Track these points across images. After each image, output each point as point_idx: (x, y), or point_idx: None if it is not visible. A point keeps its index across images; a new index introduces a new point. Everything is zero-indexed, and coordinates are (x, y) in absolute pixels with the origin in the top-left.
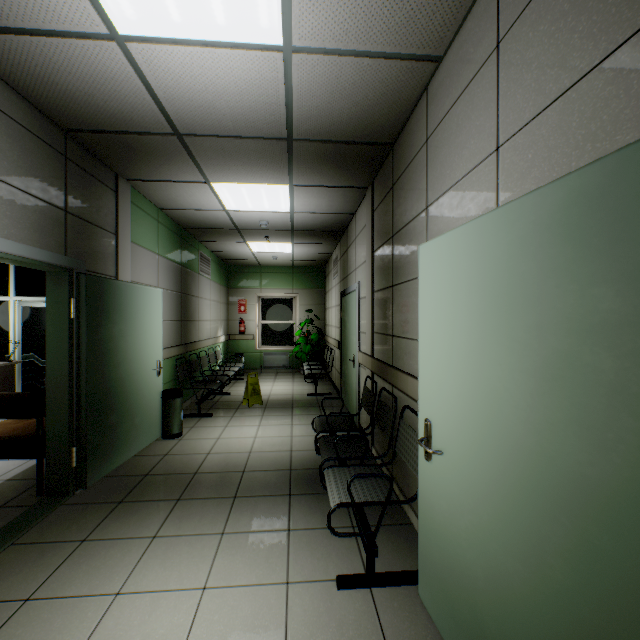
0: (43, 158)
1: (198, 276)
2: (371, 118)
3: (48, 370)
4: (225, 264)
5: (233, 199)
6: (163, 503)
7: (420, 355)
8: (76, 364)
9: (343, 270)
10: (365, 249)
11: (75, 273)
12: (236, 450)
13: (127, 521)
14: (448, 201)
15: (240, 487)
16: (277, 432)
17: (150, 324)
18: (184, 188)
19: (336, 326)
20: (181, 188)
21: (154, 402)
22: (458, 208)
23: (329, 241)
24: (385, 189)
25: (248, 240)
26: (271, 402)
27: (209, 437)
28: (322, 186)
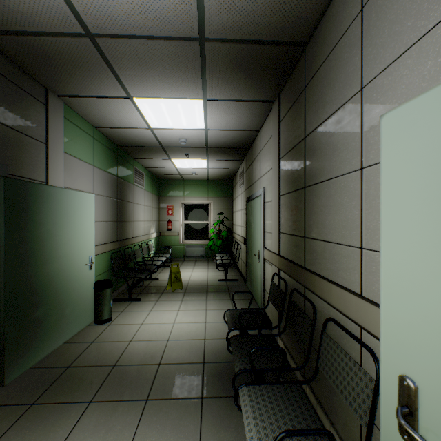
0: None
1: (133, 186)
2: (289, 3)
3: None
4: (157, 178)
5: (155, 116)
6: (73, 407)
7: (385, 274)
8: None
9: (248, 180)
10: (270, 158)
11: None
12: (155, 338)
13: (29, 435)
14: (410, 62)
15: (153, 385)
16: (193, 318)
17: (81, 225)
18: (110, 104)
19: (242, 225)
20: (108, 104)
21: (86, 292)
22: (437, 62)
23: (236, 157)
24: (294, 95)
25: (172, 157)
26: (190, 287)
27: (134, 322)
28: (232, 100)
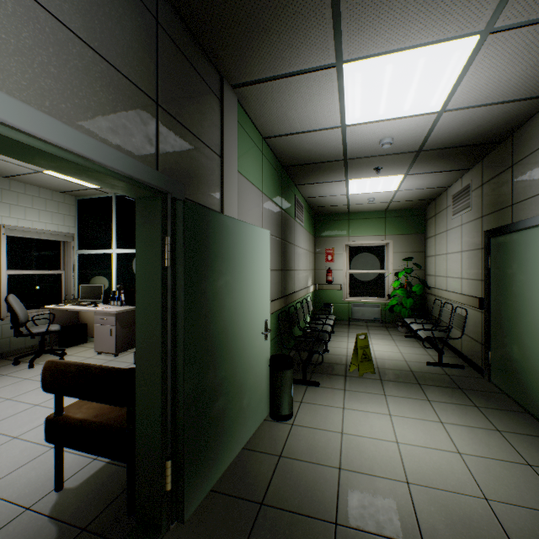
0: (120, 3)
1: (294, 222)
2: None
3: (137, 342)
4: (312, 213)
5: (362, 98)
6: None
7: None
8: (170, 335)
9: (493, 199)
10: None
11: (169, 199)
12: (380, 470)
13: None
14: None
15: None
16: (427, 437)
17: (257, 274)
18: (300, 88)
19: (463, 277)
20: (296, 89)
21: (261, 373)
22: None
23: (461, 165)
24: None
25: (350, 177)
26: (384, 371)
27: (328, 427)
28: None
